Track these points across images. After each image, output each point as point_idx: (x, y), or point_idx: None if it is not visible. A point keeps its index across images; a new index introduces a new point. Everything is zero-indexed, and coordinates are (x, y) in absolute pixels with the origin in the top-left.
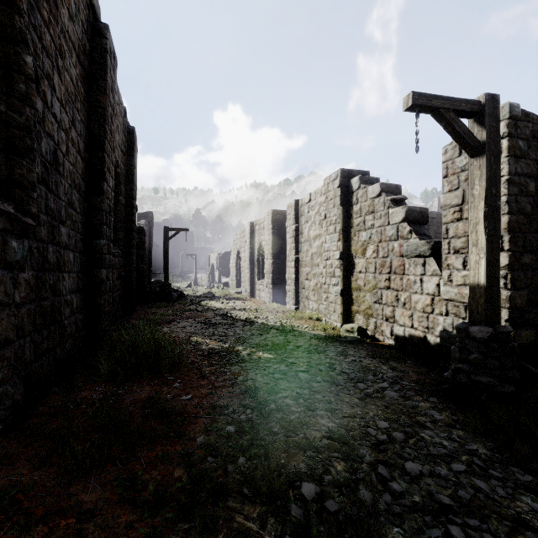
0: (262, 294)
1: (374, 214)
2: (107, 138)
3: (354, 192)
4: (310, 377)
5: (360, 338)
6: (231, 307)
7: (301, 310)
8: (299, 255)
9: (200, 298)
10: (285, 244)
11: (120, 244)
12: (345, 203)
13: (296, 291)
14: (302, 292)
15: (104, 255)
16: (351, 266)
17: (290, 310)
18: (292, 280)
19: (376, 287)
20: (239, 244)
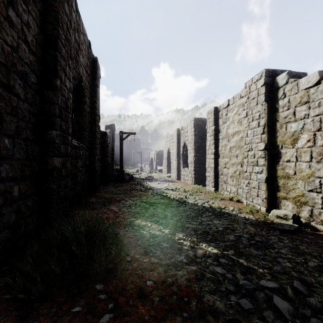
0: (186, 178)
1: (309, 104)
2: (60, 40)
3: (280, 88)
4: (292, 308)
5: (297, 226)
6: (165, 187)
7: (219, 191)
8: (217, 149)
9: (144, 180)
10: (203, 142)
11: (85, 140)
12: (270, 100)
13: (215, 176)
14: (220, 178)
15: (58, 145)
16: (276, 155)
17: (211, 191)
18: (211, 168)
19: (312, 176)
20: (169, 144)
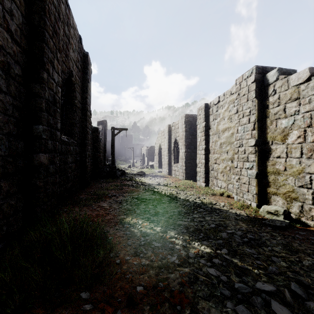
0: (177, 173)
1: (299, 100)
2: (47, 31)
3: (270, 85)
4: None
5: (288, 222)
6: (156, 182)
7: (210, 187)
8: (208, 145)
9: (135, 175)
10: (194, 138)
11: (75, 136)
12: (260, 96)
13: (205, 172)
14: (210, 173)
15: (45, 141)
16: (267, 151)
17: (201, 187)
18: (202, 164)
19: (302, 172)
20: (161, 140)
